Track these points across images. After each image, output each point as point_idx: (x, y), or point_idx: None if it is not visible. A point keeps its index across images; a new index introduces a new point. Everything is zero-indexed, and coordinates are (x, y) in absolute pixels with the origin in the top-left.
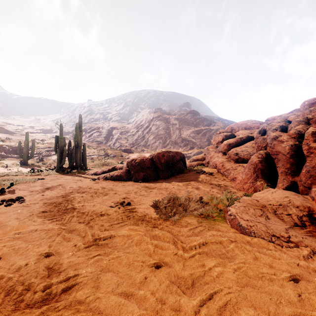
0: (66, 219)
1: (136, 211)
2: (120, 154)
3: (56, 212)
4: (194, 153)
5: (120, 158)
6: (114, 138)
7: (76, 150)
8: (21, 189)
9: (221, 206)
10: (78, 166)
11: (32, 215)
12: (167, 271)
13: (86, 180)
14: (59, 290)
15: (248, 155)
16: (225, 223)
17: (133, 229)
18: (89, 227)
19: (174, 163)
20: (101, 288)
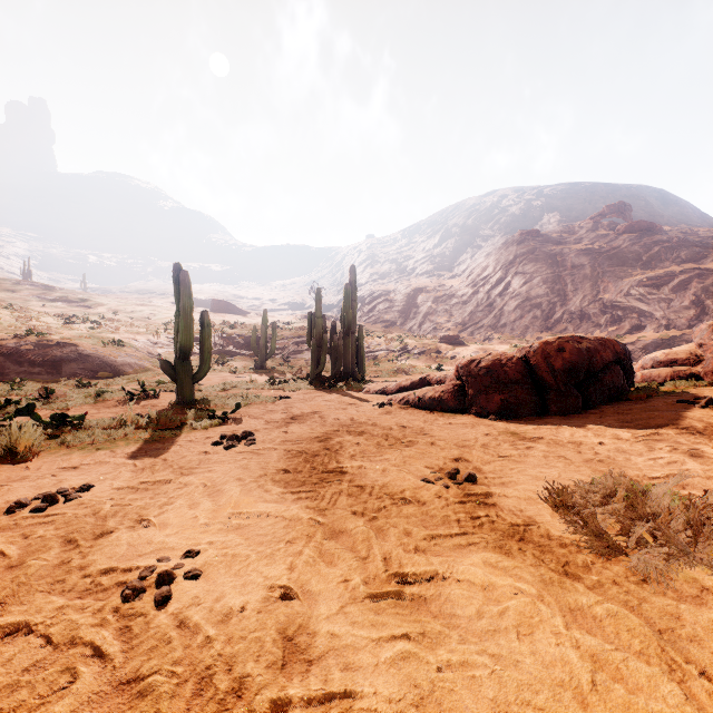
0: (326, 499)
1: (495, 503)
2: (435, 347)
3: (307, 476)
4: (646, 344)
5: (435, 358)
6: (420, 312)
7: (345, 340)
8: (252, 415)
9: None
10: (349, 373)
11: (265, 475)
12: None
13: (364, 405)
14: None
15: None
16: None
17: (496, 567)
18: (376, 531)
19: (595, 370)
20: None
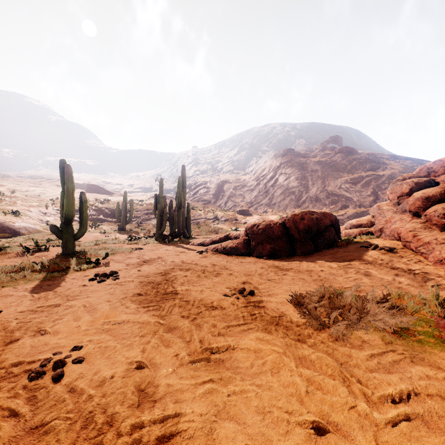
0: (166, 310)
1: (264, 306)
2: (234, 217)
3: (153, 297)
4: (349, 215)
5: (234, 223)
6: (225, 195)
7: (178, 212)
8: (117, 261)
9: (428, 314)
10: (181, 233)
11: (126, 297)
12: None
13: (190, 252)
14: (152, 437)
15: None
16: None
17: (262, 340)
18: (196, 326)
19: (320, 230)
20: None
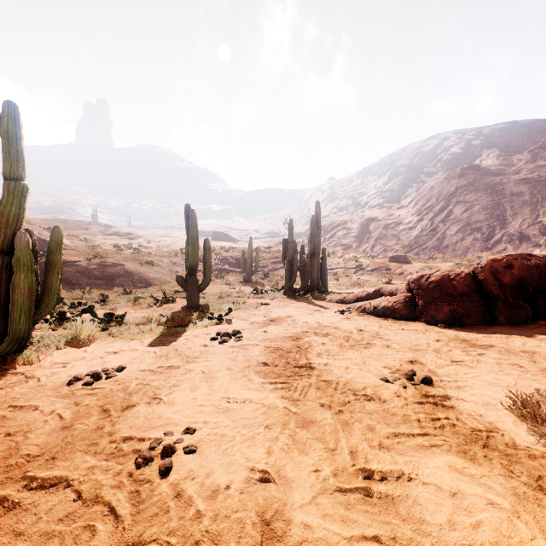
0: (298, 391)
1: (453, 406)
2: (385, 265)
3: (282, 369)
4: None
5: (385, 274)
6: (372, 237)
7: (311, 260)
8: (240, 318)
9: None
10: (315, 286)
11: (249, 366)
12: None
13: (327, 311)
14: None
15: None
16: None
17: (462, 473)
18: (342, 424)
19: (544, 285)
20: None
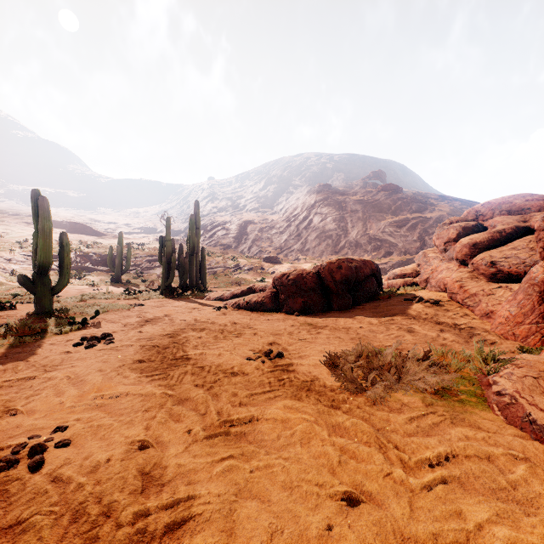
0: (175, 378)
1: (294, 369)
2: (260, 265)
3: (159, 363)
4: (393, 264)
5: (260, 273)
6: (249, 239)
7: (190, 259)
8: (110, 320)
9: (471, 371)
10: (194, 285)
11: (123, 365)
12: (375, 516)
13: (205, 309)
14: (160, 525)
15: (520, 265)
16: (489, 412)
17: (291, 408)
18: (212, 396)
19: (360, 281)
20: (238, 535)
